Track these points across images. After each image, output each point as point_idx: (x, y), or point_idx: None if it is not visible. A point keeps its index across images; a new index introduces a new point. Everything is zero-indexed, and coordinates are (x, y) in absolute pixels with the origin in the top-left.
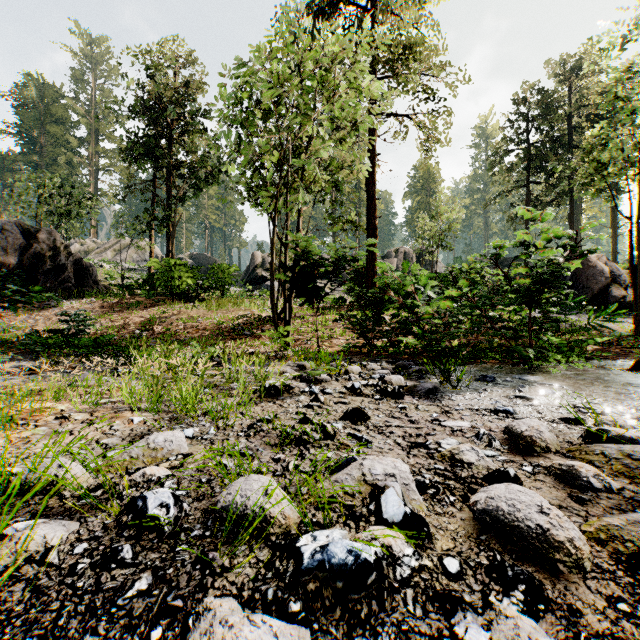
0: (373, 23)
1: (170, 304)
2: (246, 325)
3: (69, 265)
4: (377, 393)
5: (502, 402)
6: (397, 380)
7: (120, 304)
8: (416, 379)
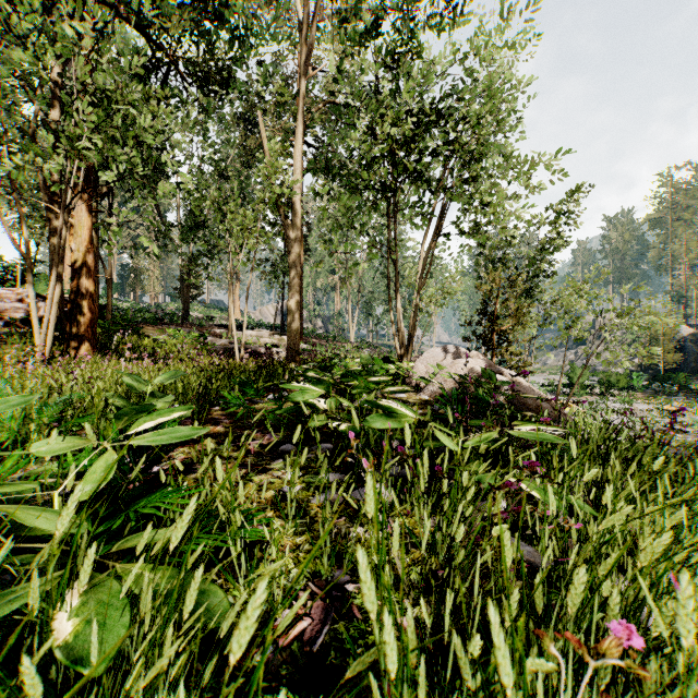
0: None
1: None
2: None
3: None
4: None
5: None
6: None
7: None
8: None
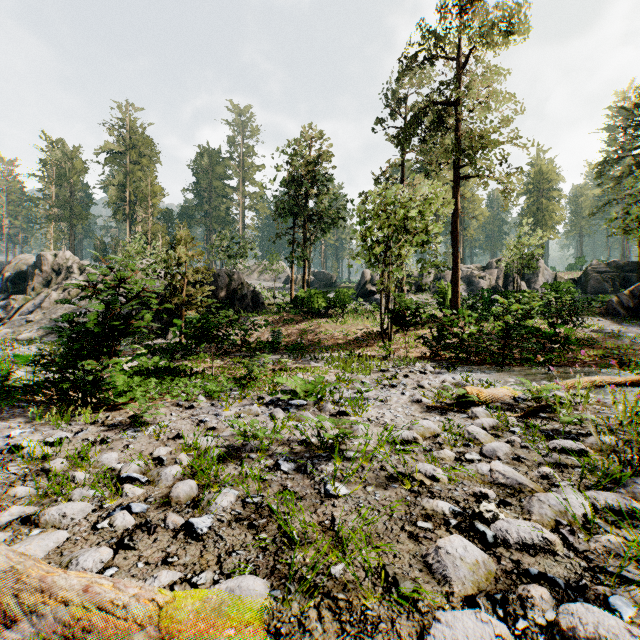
0: (456, 110)
1: (311, 320)
2: (363, 337)
3: (249, 294)
4: (419, 372)
5: (458, 376)
6: (430, 369)
7: (282, 320)
8: (440, 370)
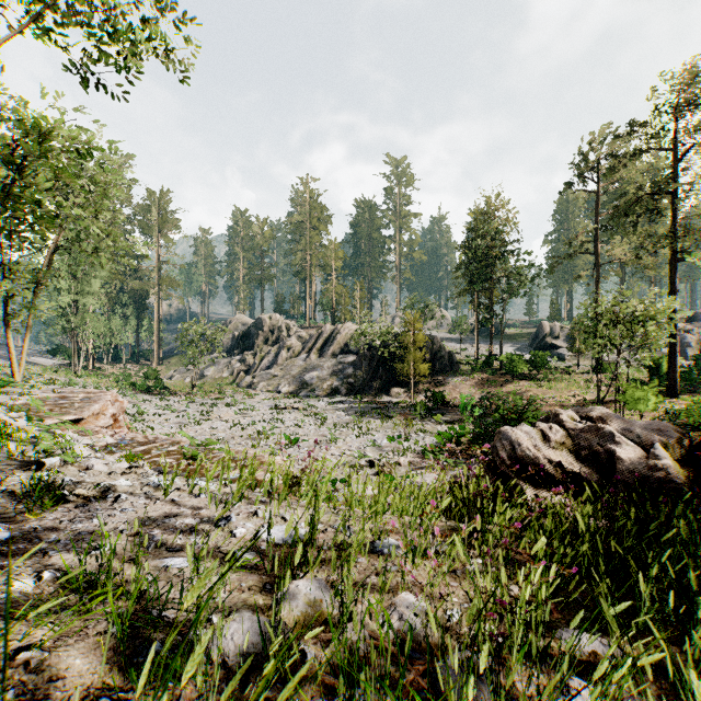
0: (673, 199)
1: (512, 382)
2: (579, 405)
3: (446, 355)
4: None
5: None
6: None
7: (486, 382)
8: None
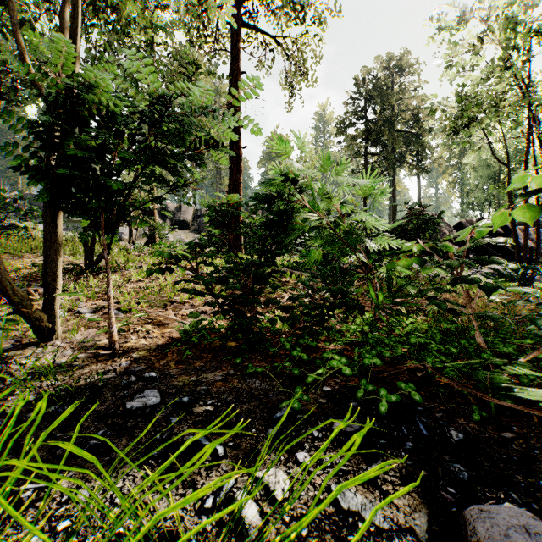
0: None
1: None
2: (33, 279)
3: None
4: None
5: None
6: None
7: None
8: None
